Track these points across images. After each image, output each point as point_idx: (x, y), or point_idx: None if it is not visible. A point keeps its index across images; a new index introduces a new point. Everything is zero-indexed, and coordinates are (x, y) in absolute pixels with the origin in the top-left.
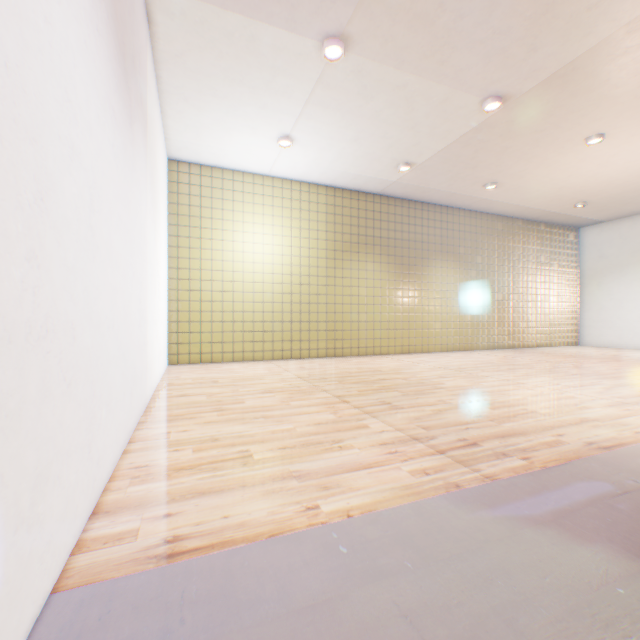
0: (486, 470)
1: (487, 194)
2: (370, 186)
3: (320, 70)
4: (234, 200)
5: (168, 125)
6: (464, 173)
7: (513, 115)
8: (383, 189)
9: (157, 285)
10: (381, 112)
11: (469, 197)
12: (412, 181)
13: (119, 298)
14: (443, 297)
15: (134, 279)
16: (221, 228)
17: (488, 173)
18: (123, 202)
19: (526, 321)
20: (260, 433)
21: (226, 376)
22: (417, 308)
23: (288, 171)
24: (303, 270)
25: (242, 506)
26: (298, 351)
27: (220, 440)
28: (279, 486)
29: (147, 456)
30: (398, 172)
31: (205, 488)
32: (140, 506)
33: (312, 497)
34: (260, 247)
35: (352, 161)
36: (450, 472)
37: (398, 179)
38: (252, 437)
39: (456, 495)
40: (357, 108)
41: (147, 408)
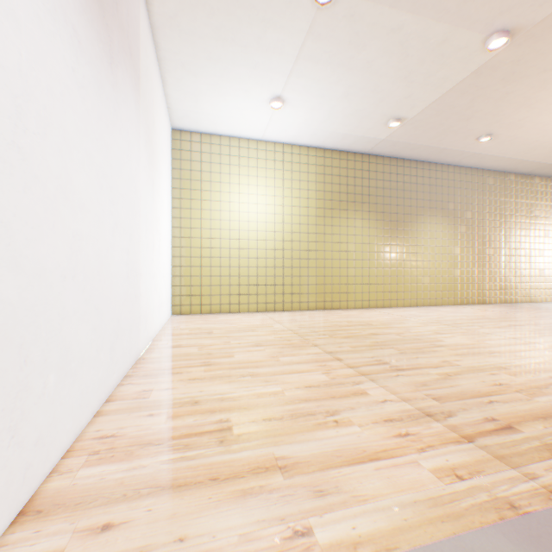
0: (546, 477)
1: (479, 148)
2: (358, 145)
3: (310, 18)
4: (230, 164)
5: (169, 94)
6: (457, 126)
7: (520, 52)
8: (371, 148)
9: (156, 241)
10: (373, 62)
11: (460, 152)
12: (401, 138)
13: (86, 245)
14: (431, 252)
15: (117, 229)
16: (219, 190)
17: (483, 124)
18: (95, 142)
19: (519, 276)
20: (244, 396)
21: (221, 327)
22: (405, 263)
23: (280, 134)
24: (294, 228)
25: (206, 519)
26: (289, 304)
27: (200, 403)
28: (259, 484)
29: (117, 422)
30: (388, 128)
31: (167, 479)
32: (80, 505)
33: (302, 510)
34: (254, 207)
35: (341, 120)
36: (493, 477)
37: (387, 136)
38: (235, 401)
39: (519, 529)
40: (348, 60)
41: (139, 359)
